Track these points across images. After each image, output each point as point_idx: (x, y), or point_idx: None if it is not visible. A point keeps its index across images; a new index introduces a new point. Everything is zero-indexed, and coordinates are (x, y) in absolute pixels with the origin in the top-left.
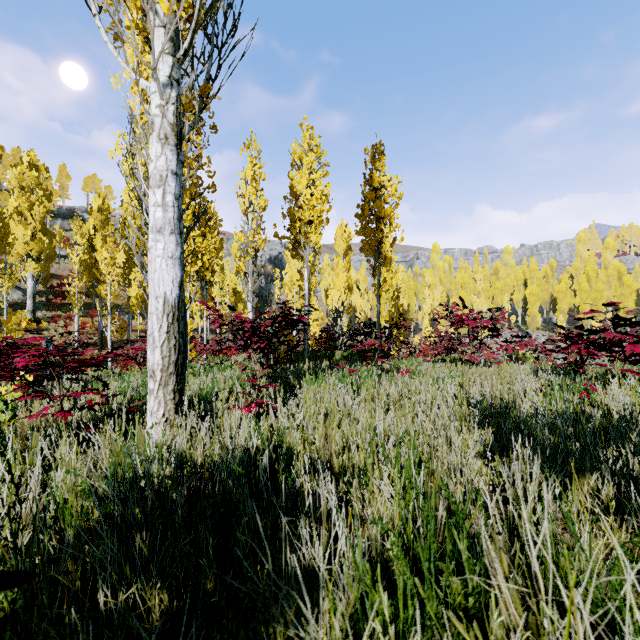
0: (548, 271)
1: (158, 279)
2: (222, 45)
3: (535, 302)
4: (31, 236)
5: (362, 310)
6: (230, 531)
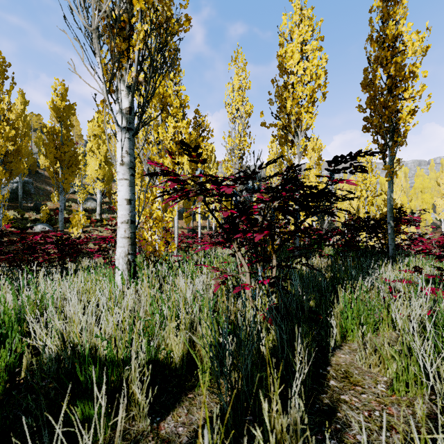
0: None
1: None
2: None
3: None
4: (99, 166)
5: None
6: None
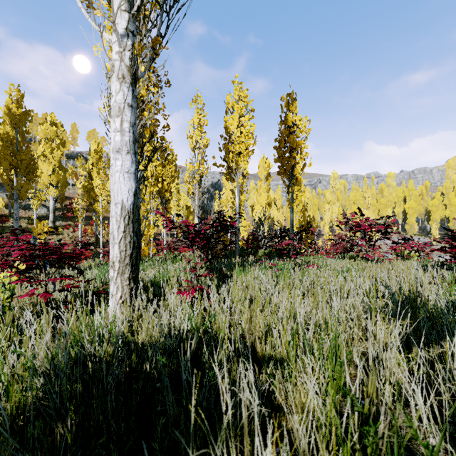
0: (423, 190)
1: (117, 189)
2: (169, 8)
3: (413, 214)
4: (52, 171)
5: (278, 220)
6: (154, 420)
